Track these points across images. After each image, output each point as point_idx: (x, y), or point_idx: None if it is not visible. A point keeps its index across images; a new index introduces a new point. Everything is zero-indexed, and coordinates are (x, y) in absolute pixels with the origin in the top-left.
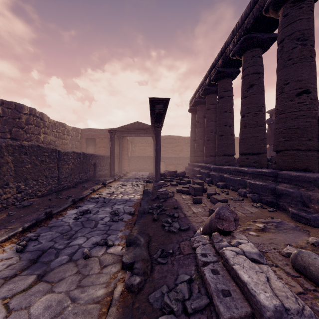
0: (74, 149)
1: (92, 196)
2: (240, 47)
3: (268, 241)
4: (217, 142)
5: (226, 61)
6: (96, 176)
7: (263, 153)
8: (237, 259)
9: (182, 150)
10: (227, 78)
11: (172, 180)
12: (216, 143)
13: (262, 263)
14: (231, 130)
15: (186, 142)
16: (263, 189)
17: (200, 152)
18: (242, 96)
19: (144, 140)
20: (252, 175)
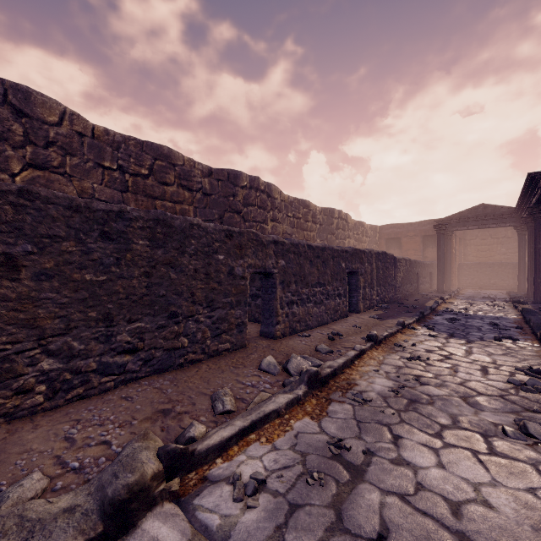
0: None
1: (440, 309)
2: None
3: None
4: None
5: None
6: (418, 290)
7: None
8: None
9: None
10: None
11: None
12: None
13: None
14: None
15: None
16: None
17: None
18: None
19: (488, 233)
20: None
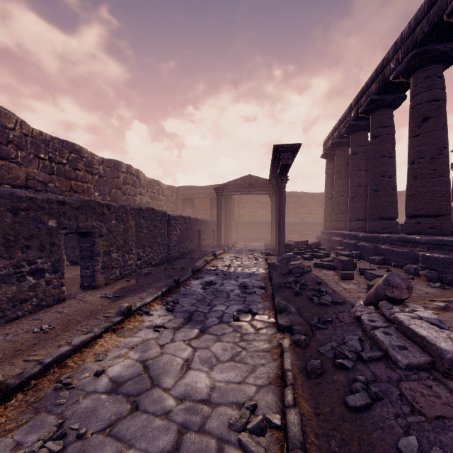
0: (168, 212)
1: (207, 268)
2: (407, 65)
3: (452, 319)
4: (369, 201)
5: (383, 85)
6: (201, 246)
7: (446, 214)
8: (413, 321)
9: (310, 213)
10: (385, 108)
11: (302, 252)
12: (368, 202)
13: (443, 328)
14: (391, 182)
15: (315, 201)
16: (445, 264)
17: (340, 214)
18: (411, 135)
19: (255, 199)
20: (428, 246)
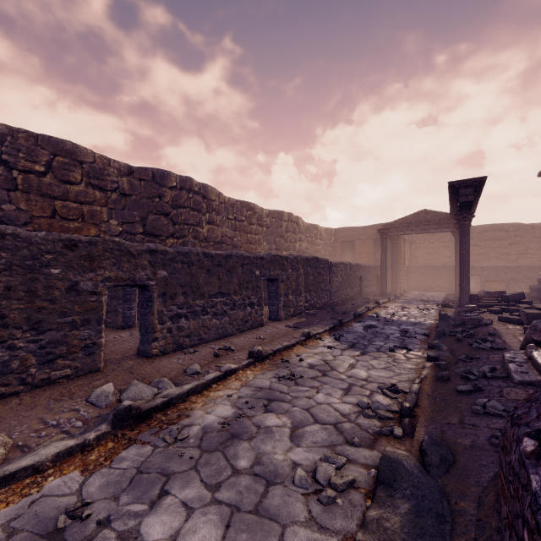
0: (326, 257)
1: (369, 314)
2: None
3: None
4: None
5: None
6: (362, 293)
7: None
8: None
9: (526, 253)
10: None
11: (492, 305)
12: None
13: None
14: None
15: (536, 236)
16: None
17: None
18: None
19: (435, 237)
20: None
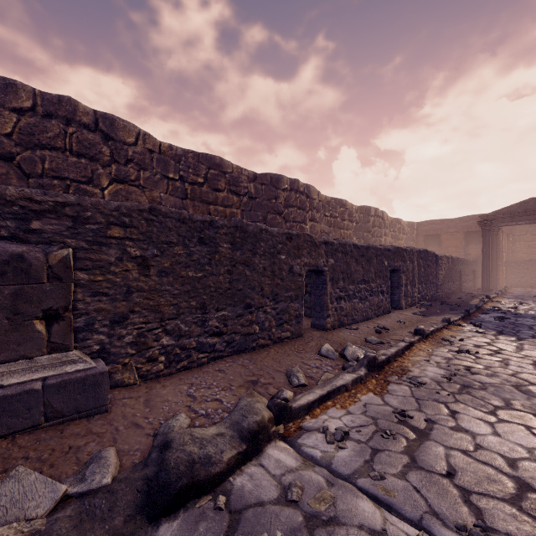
0: None
1: (486, 307)
2: None
3: None
4: None
5: None
6: (461, 288)
7: None
8: None
9: None
10: None
11: None
12: None
13: None
14: None
15: None
16: None
17: None
18: None
19: None
20: None
